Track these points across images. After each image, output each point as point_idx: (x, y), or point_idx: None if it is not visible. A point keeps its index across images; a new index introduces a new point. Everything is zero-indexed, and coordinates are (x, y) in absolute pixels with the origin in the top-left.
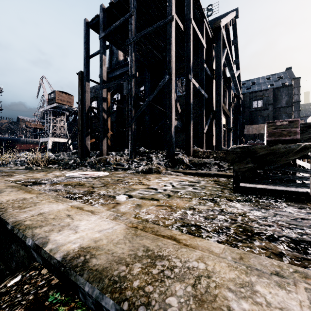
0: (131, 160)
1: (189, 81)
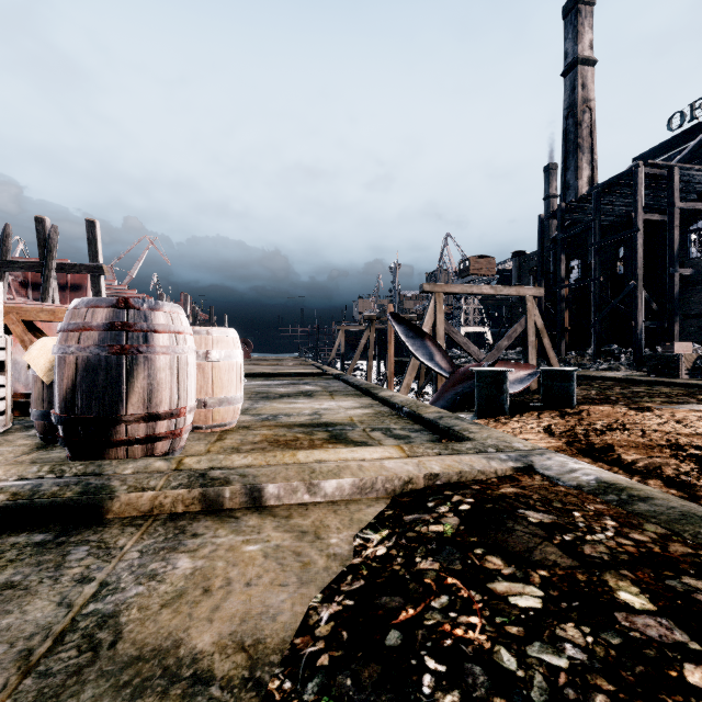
0: (594, 361)
1: (672, 273)
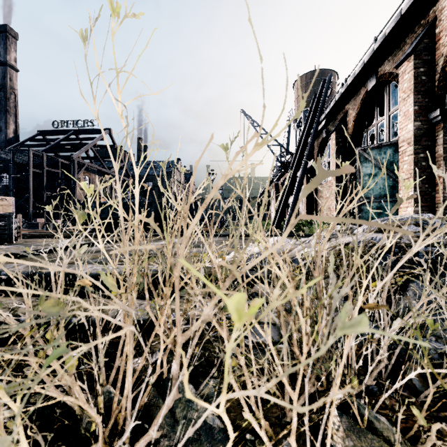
0: None
1: (44, 193)
